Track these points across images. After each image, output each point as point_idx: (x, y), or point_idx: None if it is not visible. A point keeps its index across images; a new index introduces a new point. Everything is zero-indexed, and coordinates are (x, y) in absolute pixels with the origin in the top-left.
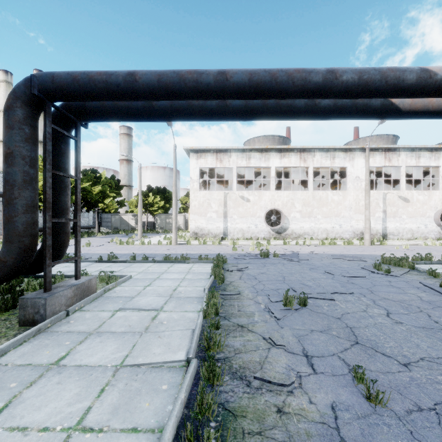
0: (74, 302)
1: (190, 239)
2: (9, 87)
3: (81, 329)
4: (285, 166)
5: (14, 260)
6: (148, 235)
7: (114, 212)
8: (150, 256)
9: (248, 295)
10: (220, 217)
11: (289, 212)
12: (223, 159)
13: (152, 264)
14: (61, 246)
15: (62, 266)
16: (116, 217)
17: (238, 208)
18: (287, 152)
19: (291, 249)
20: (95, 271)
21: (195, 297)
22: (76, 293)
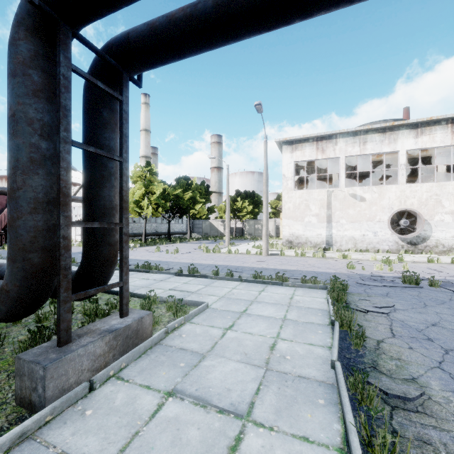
0: (110, 360)
1: (283, 249)
2: None
3: (85, 452)
4: (424, 146)
5: (19, 288)
6: (236, 242)
7: (205, 218)
8: (237, 270)
9: (450, 404)
10: (322, 222)
11: (432, 214)
12: (326, 148)
13: (237, 284)
14: (102, 263)
15: (141, 277)
16: (206, 223)
17: (347, 209)
18: (428, 127)
19: (450, 272)
20: (170, 288)
21: (315, 380)
22: (113, 344)
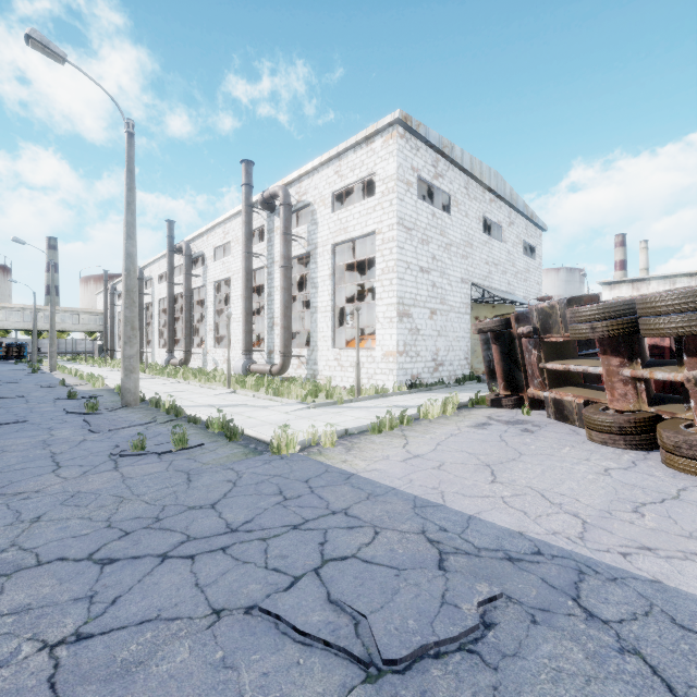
0: None
1: None
2: None
3: None
4: None
5: None
6: None
7: None
8: None
9: None
10: None
11: None
12: (640, 287)
13: None
14: None
15: None
16: None
17: None
18: None
19: None
20: None
21: None
22: None
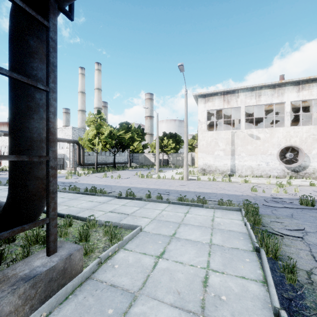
0: (26, 313)
1: (198, 175)
2: (83, 77)
3: None
4: (304, 99)
5: None
6: (163, 170)
7: (141, 152)
8: (165, 193)
9: None
10: (227, 155)
11: (310, 149)
12: (230, 100)
13: (166, 206)
14: (29, 198)
15: (88, 199)
16: (142, 156)
17: (246, 146)
18: (307, 84)
19: None
20: (109, 211)
21: None
22: (30, 294)
